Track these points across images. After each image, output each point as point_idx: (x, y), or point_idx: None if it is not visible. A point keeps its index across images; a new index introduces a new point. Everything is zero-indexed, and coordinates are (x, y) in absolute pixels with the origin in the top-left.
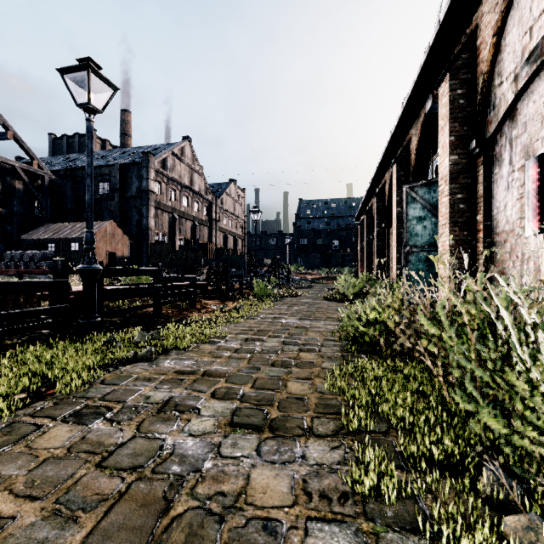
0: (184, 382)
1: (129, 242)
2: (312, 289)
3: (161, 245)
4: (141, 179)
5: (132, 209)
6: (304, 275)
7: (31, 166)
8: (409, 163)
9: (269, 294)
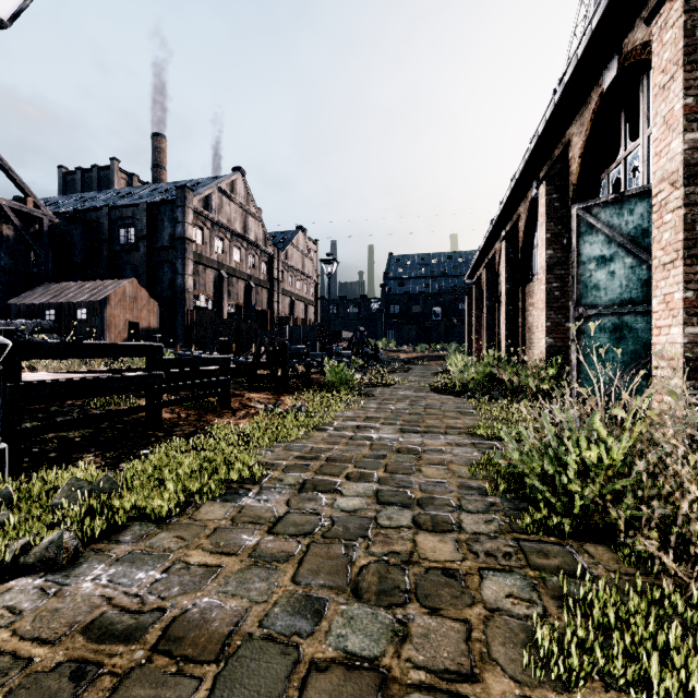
0: (78, 695)
1: (158, 309)
2: (410, 373)
3: (203, 312)
4: (175, 223)
5: (163, 264)
6: (397, 354)
7: (25, 204)
8: (566, 180)
9: (349, 382)
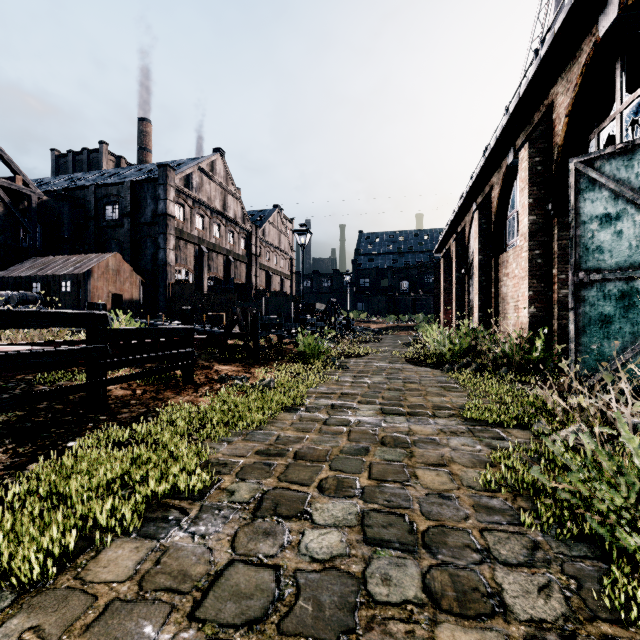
0: None
1: (140, 281)
2: (382, 343)
3: (183, 285)
4: (157, 200)
5: (146, 239)
6: (367, 324)
7: (14, 182)
8: (549, 143)
9: (323, 353)
